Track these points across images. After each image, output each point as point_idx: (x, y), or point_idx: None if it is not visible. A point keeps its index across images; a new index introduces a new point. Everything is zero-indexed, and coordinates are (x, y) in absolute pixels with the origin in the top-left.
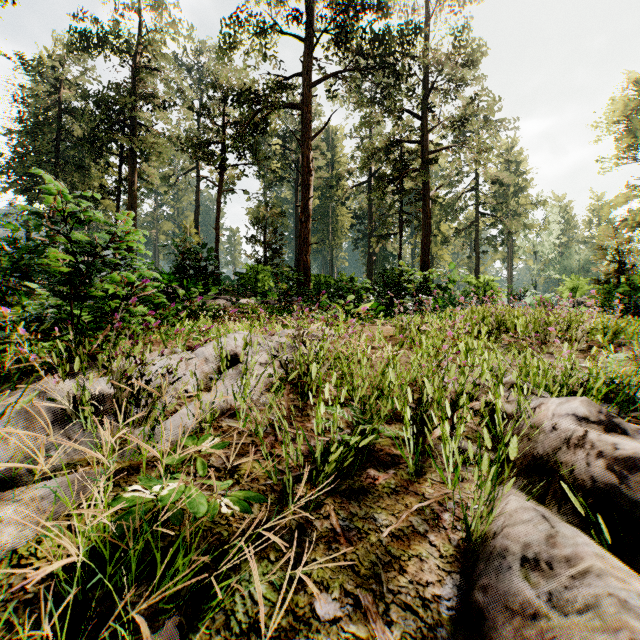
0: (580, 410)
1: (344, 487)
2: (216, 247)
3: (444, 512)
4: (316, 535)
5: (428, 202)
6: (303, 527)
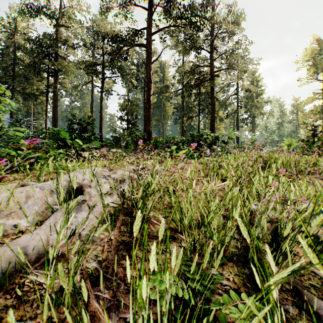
0: None
1: None
2: (100, 122)
3: None
4: None
5: (214, 98)
6: None
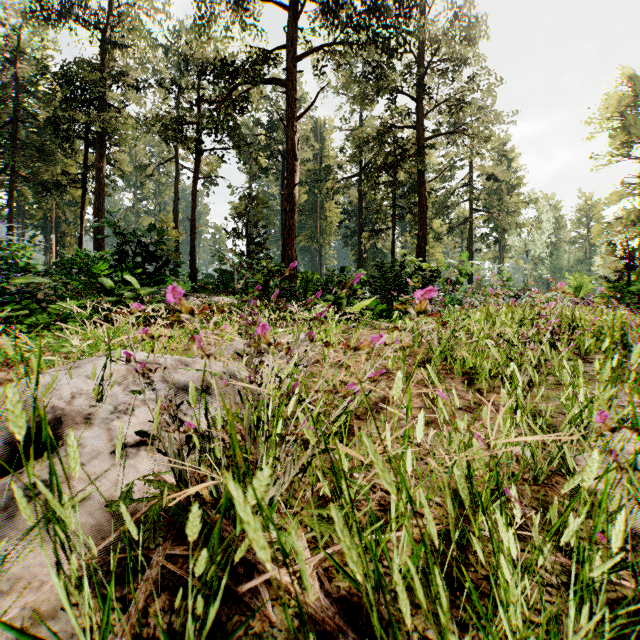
0: None
1: None
2: (192, 240)
3: None
4: None
5: (424, 193)
6: None
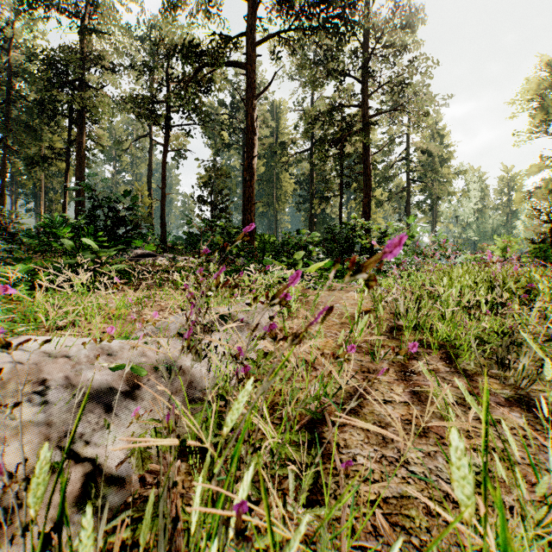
0: None
1: None
2: (162, 206)
3: None
4: None
5: (369, 164)
6: None
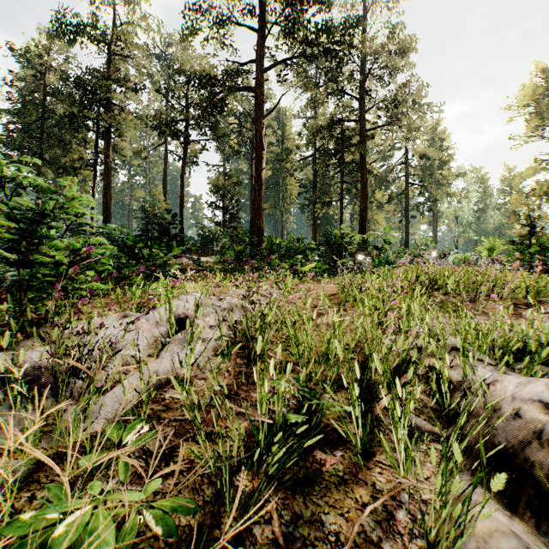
0: (545, 395)
1: (288, 476)
2: (181, 212)
3: (398, 509)
4: (255, 548)
5: (365, 173)
6: (241, 536)
